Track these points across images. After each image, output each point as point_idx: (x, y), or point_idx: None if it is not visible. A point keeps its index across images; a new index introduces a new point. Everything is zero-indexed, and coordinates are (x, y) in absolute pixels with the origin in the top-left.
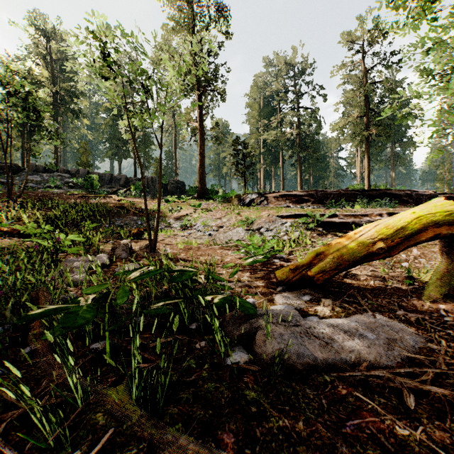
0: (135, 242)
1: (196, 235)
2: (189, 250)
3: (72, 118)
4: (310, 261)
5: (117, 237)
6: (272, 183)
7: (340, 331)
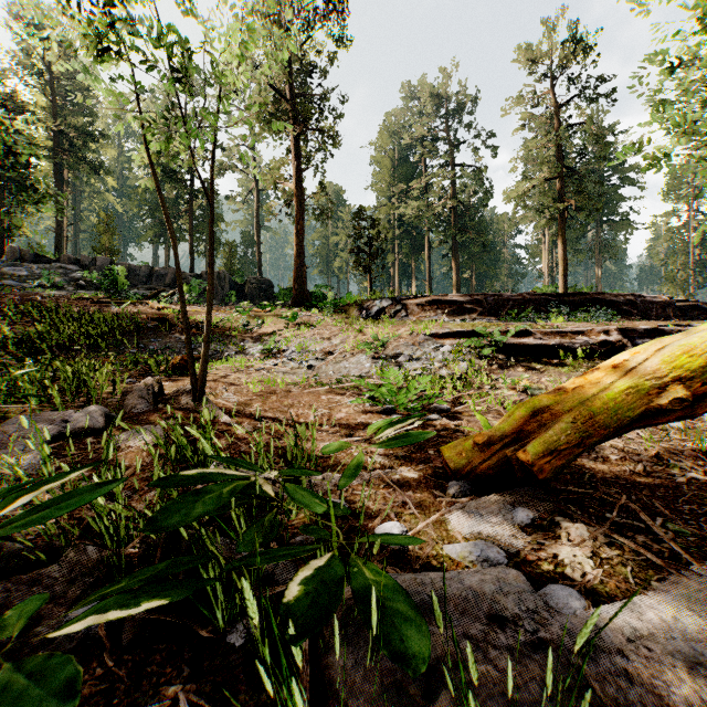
0: (174, 381)
1: (285, 367)
2: (270, 395)
3: (86, 174)
4: (518, 426)
5: (147, 371)
6: (413, 284)
7: (662, 651)
